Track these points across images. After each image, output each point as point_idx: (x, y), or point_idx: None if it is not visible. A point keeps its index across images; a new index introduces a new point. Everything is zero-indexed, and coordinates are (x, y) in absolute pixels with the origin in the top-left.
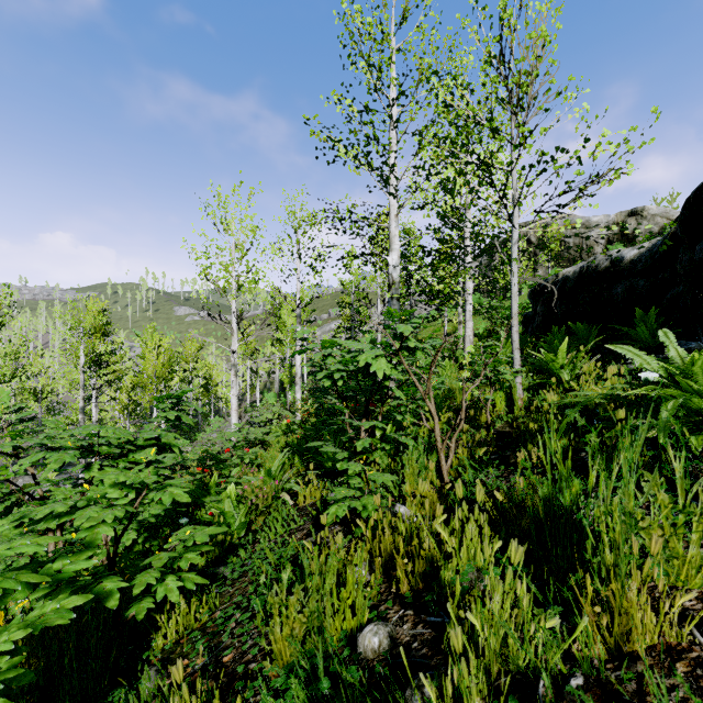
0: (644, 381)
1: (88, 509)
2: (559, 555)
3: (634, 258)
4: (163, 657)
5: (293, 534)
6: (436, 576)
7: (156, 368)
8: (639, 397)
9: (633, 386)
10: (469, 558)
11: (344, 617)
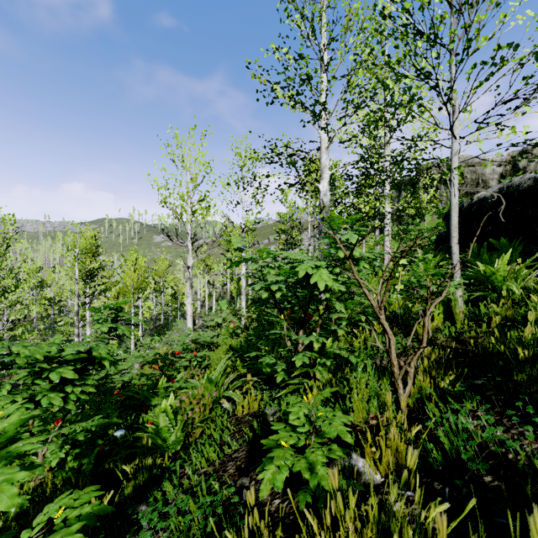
0: None
1: None
2: None
3: None
4: None
5: (226, 464)
6: None
7: (133, 281)
8: None
9: None
10: None
11: None
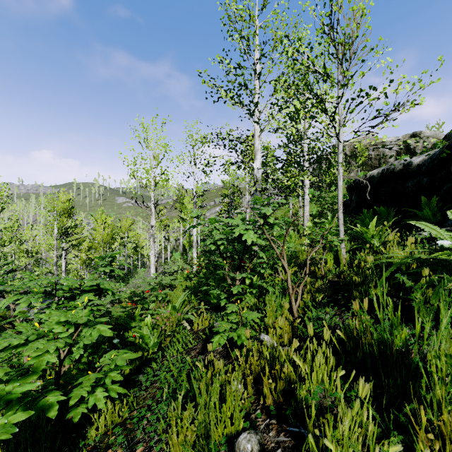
0: (440, 247)
1: (37, 342)
2: (390, 383)
3: (419, 163)
4: (94, 445)
5: (189, 352)
6: (293, 393)
7: (103, 237)
8: (435, 258)
9: (431, 250)
10: (318, 380)
11: (224, 424)
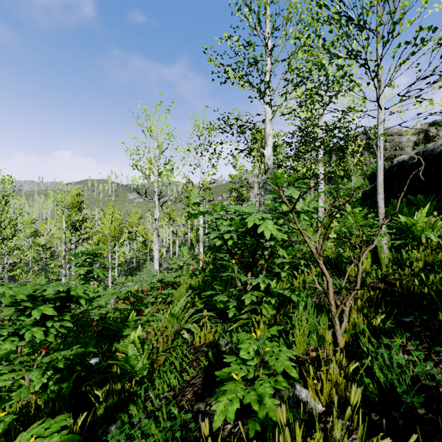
0: None
1: None
2: None
3: None
4: None
5: (184, 390)
6: None
7: (110, 231)
8: None
9: None
10: None
11: None
